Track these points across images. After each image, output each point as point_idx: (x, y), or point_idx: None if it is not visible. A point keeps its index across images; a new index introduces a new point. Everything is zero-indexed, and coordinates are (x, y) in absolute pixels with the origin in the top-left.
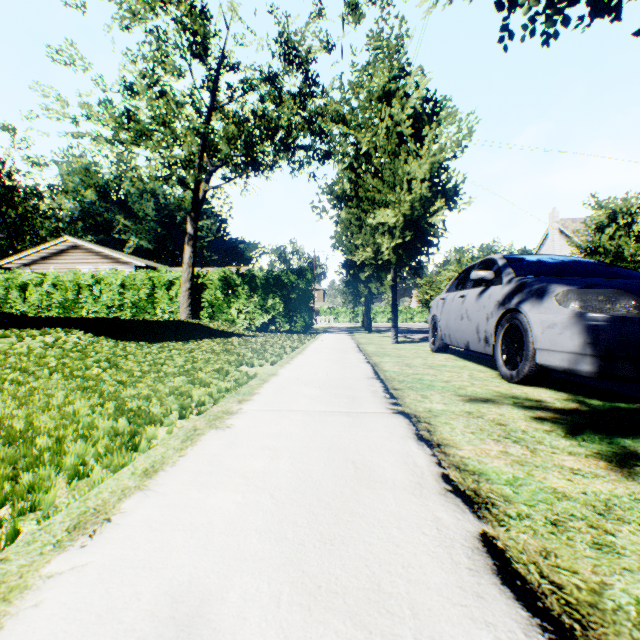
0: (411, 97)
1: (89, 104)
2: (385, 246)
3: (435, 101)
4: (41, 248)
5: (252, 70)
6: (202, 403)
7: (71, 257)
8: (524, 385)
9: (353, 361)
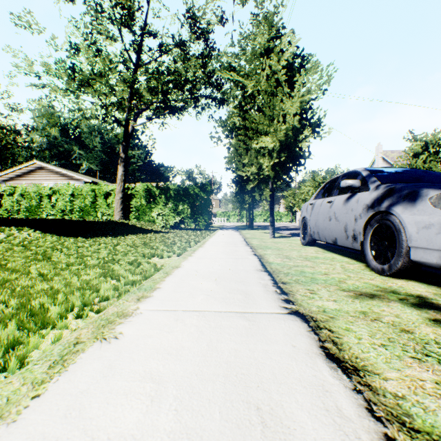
0: (285, 52)
1: (48, 63)
2: (265, 165)
3: (303, 56)
4: (16, 169)
5: (167, 37)
6: (106, 298)
7: (38, 175)
8: (394, 278)
9: (243, 253)
